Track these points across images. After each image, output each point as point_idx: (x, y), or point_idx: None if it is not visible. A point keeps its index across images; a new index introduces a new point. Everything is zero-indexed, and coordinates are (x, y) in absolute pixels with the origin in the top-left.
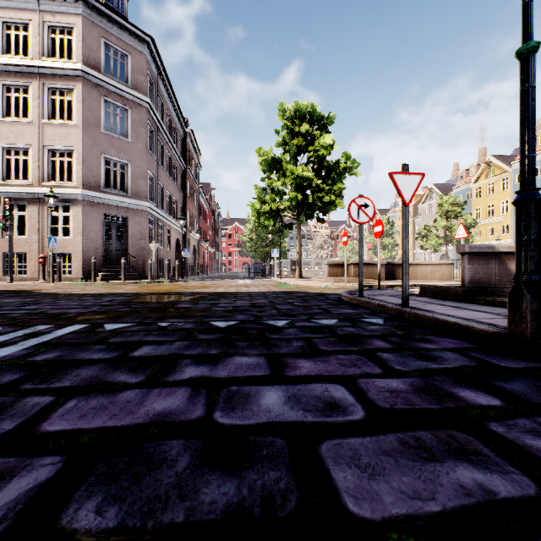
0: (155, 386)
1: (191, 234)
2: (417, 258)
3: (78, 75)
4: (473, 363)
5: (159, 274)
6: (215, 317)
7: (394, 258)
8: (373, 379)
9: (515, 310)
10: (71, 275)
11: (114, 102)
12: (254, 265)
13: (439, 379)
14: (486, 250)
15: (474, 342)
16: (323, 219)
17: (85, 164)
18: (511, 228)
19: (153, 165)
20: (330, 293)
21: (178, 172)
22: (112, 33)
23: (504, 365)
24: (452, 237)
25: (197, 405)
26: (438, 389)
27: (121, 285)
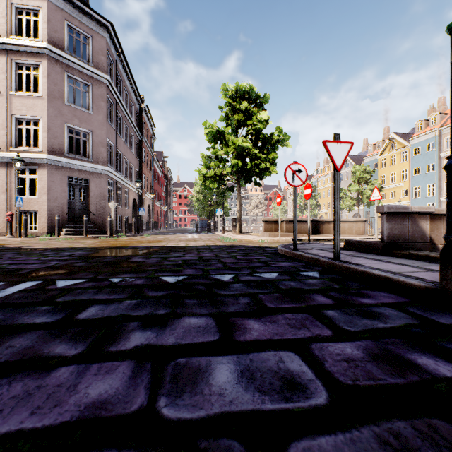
0: (94, 360)
1: (146, 195)
2: None
3: (43, 53)
4: (415, 320)
5: (118, 229)
6: (165, 271)
7: (316, 216)
8: (325, 344)
9: (447, 267)
10: (37, 231)
11: (77, 78)
12: (201, 221)
13: (390, 342)
14: (401, 210)
15: (407, 296)
16: (259, 183)
17: (50, 132)
18: (409, 192)
19: (112, 134)
20: (267, 247)
21: (135, 142)
22: (75, 17)
23: (445, 322)
24: (363, 199)
25: (139, 388)
26: (394, 355)
27: (82, 239)
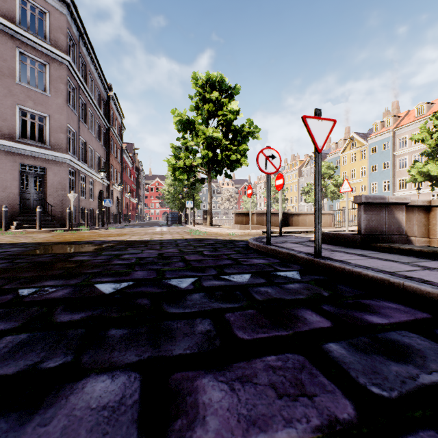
0: None
1: (114, 187)
2: (301, 209)
3: None
4: None
5: (81, 222)
6: (107, 275)
7: (284, 209)
8: None
9: None
10: None
11: (31, 56)
12: (172, 214)
13: None
14: (379, 201)
15: (421, 308)
16: (230, 175)
17: None
18: (368, 187)
19: (74, 120)
20: (238, 240)
21: (102, 130)
22: None
23: None
24: (327, 194)
25: None
26: None
27: (34, 233)
